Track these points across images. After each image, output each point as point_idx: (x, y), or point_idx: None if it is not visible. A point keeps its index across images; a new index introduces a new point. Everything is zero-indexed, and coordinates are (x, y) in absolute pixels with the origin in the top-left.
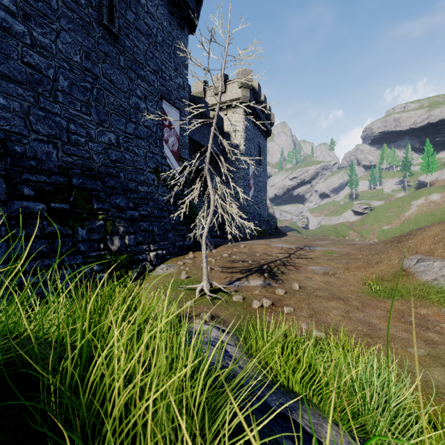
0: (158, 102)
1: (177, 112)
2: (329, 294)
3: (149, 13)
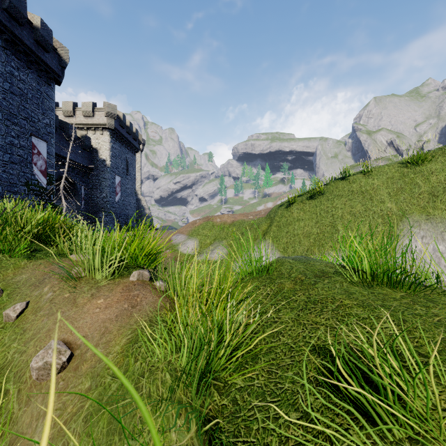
0: (28, 138)
1: (45, 143)
2: None
3: (21, 80)
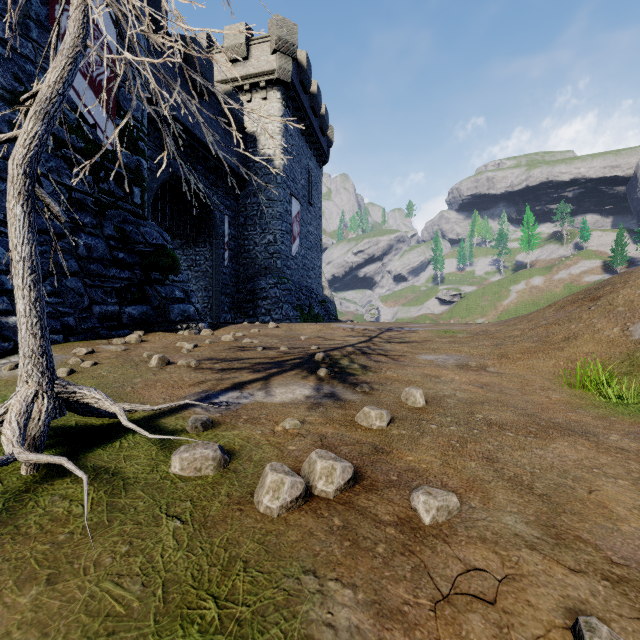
0: None
1: None
2: (520, 416)
3: None
